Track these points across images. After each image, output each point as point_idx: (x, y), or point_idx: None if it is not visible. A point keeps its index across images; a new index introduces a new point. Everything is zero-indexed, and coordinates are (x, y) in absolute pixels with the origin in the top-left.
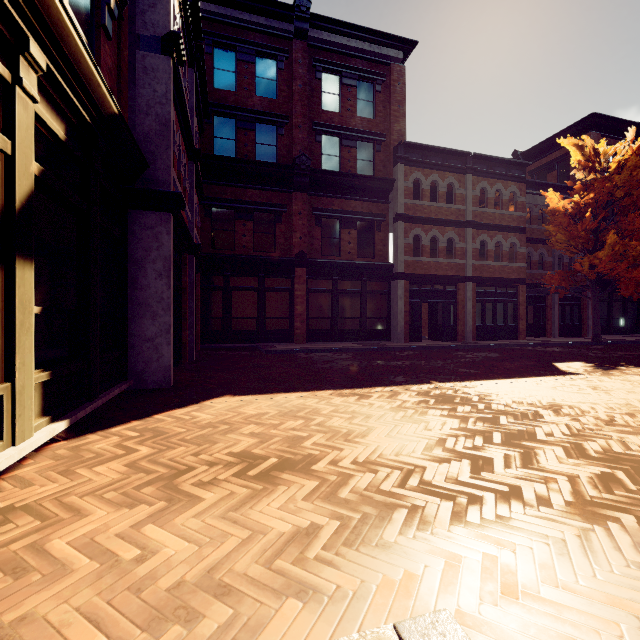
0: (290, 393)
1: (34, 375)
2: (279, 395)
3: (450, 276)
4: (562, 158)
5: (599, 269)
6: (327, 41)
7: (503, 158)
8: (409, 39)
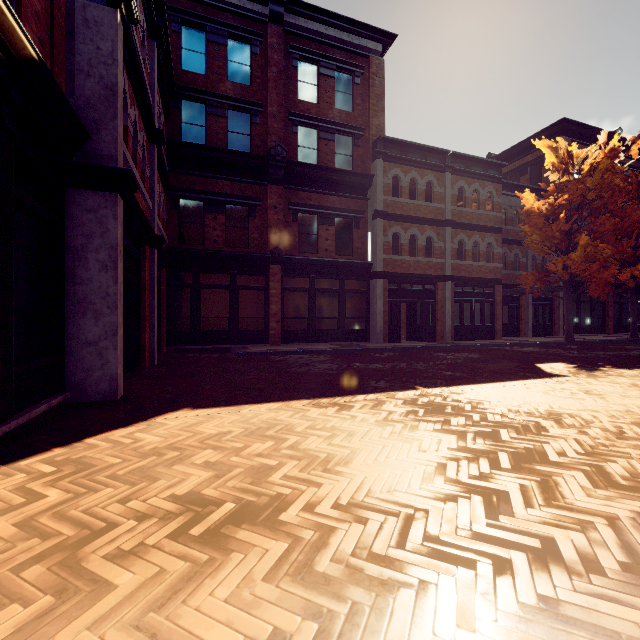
0: (260, 404)
1: None
2: (247, 407)
3: (429, 275)
4: (534, 162)
5: (572, 270)
6: (304, 28)
7: (480, 158)
8: (388, 32)
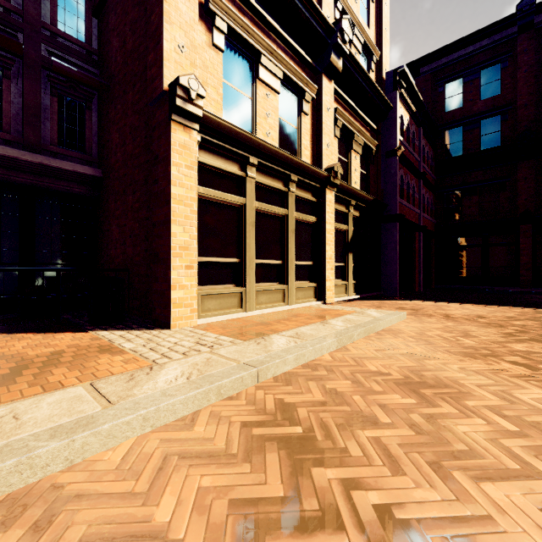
0: (449, 303)
1: (352, 281)
2: (442, 302)
3: None
4: None
5: None
6: None
7: None
8: None
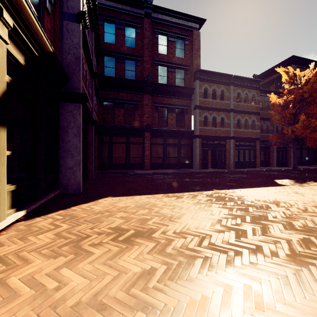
0: (142, 195)
1: (7, 187)
2: (136, 196)
3: (222, 136)
4: (277, 78)
5: (296, 133)
6: (161, 19)
7: (248, 78)
8: (202, 18)
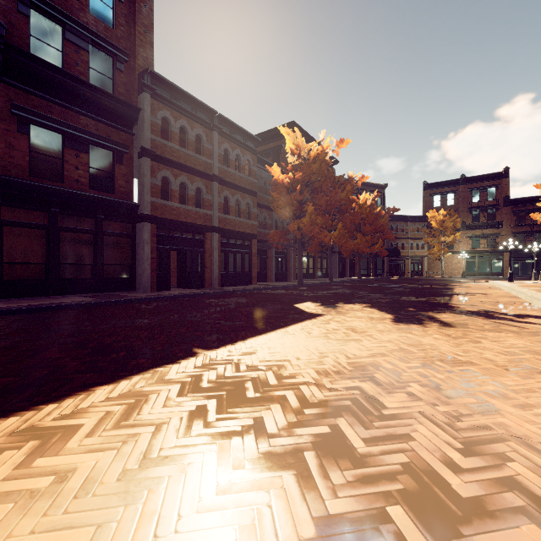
0: None
1: None
2: None
3: (199, 225)
4: (275, 149)
5: (304, 230)
6: None
7: (242, 128)
8: None
